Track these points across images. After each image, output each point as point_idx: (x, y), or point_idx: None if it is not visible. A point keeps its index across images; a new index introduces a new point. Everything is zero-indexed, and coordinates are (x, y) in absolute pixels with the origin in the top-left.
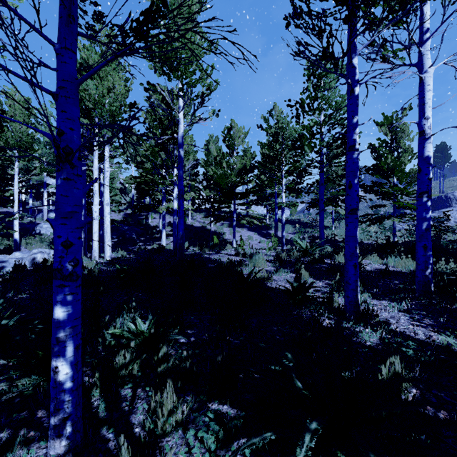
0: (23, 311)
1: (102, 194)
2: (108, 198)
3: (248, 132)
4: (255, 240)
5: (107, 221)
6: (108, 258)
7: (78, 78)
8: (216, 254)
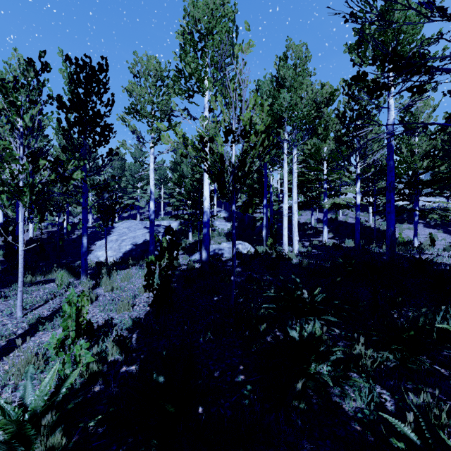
0: (325, 291)
1: (271, 194)
2: (295, 196)
3: (438, 103)
4: (441, 240)
5: (295, 217)
6: (296, 251)
7: (275, 95)
8: (422, 254)
